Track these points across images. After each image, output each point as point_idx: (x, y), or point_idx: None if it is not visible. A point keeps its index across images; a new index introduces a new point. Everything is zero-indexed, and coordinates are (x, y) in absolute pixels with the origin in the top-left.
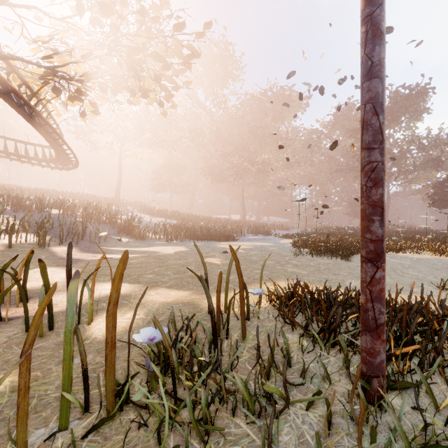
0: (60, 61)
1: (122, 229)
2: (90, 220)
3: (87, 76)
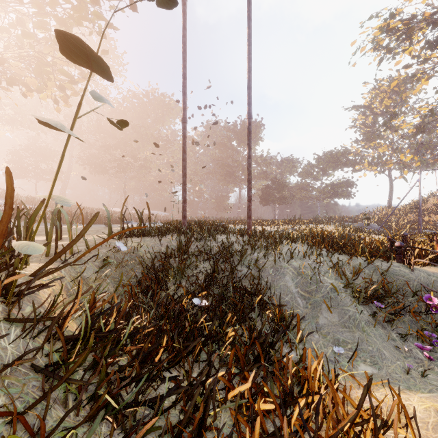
0: None
1: None
2: None
3: None
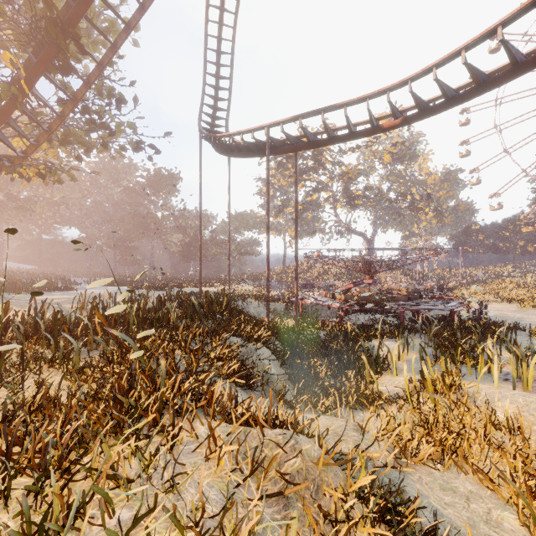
0: None
1: None
2: None
3: None
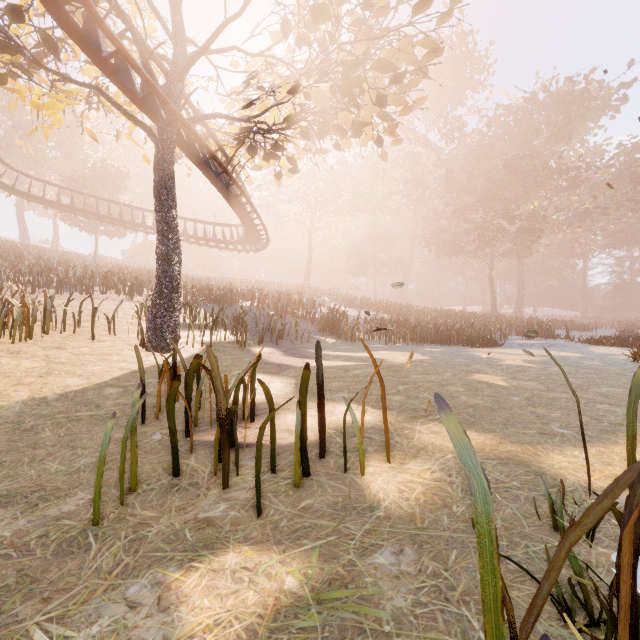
0: (260, 109)
1: (325, 326)
2: (285, 314)
3: (288, 122)
